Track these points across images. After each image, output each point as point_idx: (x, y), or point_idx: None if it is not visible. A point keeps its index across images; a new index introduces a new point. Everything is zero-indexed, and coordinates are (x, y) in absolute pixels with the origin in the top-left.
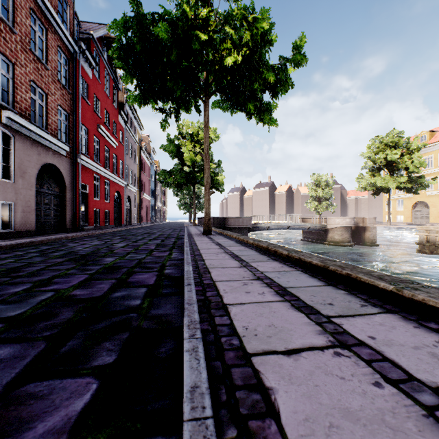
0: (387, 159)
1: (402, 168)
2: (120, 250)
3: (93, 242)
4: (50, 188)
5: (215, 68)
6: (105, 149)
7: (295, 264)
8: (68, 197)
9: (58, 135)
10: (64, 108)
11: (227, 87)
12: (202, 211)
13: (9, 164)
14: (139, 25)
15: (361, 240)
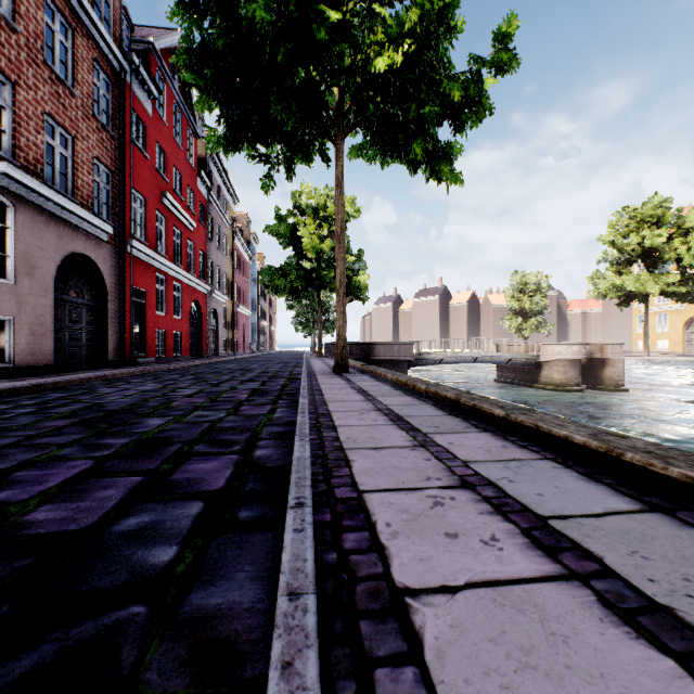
0: (645, 245)
1: (670, 260)
2: (183, 401)
3: (144, 386)
4: (80, 294)
5: (354, 81)
6: (174, 232)
7: (530, 440)
8: (111, 310)
9: (96, 208)
10: (104, 163)
11: (375, 117)
12: (331, 334)
13: (6, 252)
14: (221, 2)
15: (598, 381)
